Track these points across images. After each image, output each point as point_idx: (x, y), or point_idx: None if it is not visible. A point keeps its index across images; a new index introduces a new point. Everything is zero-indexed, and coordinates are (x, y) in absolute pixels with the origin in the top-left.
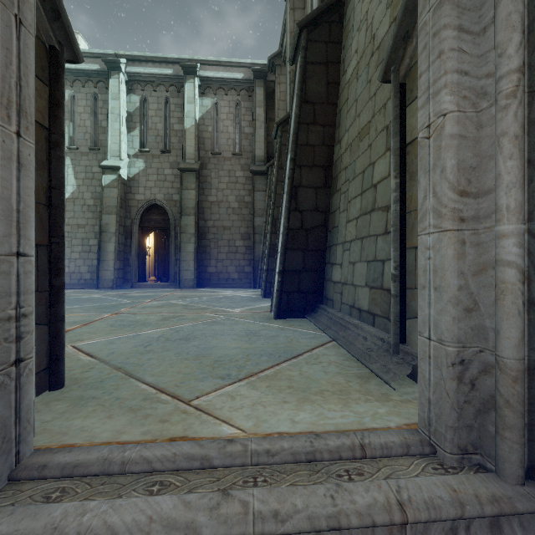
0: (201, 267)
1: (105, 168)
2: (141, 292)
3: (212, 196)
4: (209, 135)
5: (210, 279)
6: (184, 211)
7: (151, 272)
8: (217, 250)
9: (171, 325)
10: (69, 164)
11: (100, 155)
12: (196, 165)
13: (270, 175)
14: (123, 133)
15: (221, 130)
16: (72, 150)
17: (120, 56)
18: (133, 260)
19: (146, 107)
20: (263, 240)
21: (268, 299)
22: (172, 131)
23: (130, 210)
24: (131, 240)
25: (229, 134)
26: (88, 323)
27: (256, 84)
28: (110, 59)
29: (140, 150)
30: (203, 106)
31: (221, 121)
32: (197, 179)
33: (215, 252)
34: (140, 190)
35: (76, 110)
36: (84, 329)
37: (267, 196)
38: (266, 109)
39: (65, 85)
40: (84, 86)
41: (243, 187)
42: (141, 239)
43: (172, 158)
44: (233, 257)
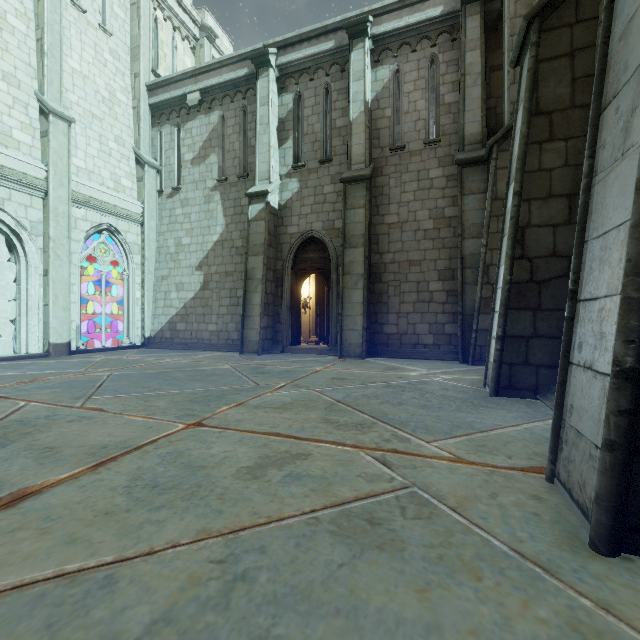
0: (373, 324)
1: (252, 196)
2: (287, 361)
3: (391, 216)
4: (386, 122)
5: (387, 344)
6: (348, 241)
7: (312, 331)
8: (399, 298)
9: (246, 518)
10: (219, 199)
11: (249, 183)
12: (365, 171)
13: (495, 160)
14: (272, 147)
15: (404, 111)
16: (221, 182)
17: (270, 47)
18: (284, 315)
19: (301, 106)
20: (481, 278)
21: (507, 402)
22: (334, 130)
23: (282, 248)
24: (282, 288)
25: (418, 112)
26: (109, 461)
27: (465, 14)
28: (257, 53)
29: (293, 165)
30: (377, 81)
31: (404, 96)
32: (368, 190)
33: (395, 301)
34: (293, 220)
35: (225, 133)
36: (63, 493)
37: (488, 198)
38: (484, 49)
39: (215, 106)
40: (233, 101)
41: (442, 194)
42: (295, 286)
43: (334, 169)
44: (425, 308)
